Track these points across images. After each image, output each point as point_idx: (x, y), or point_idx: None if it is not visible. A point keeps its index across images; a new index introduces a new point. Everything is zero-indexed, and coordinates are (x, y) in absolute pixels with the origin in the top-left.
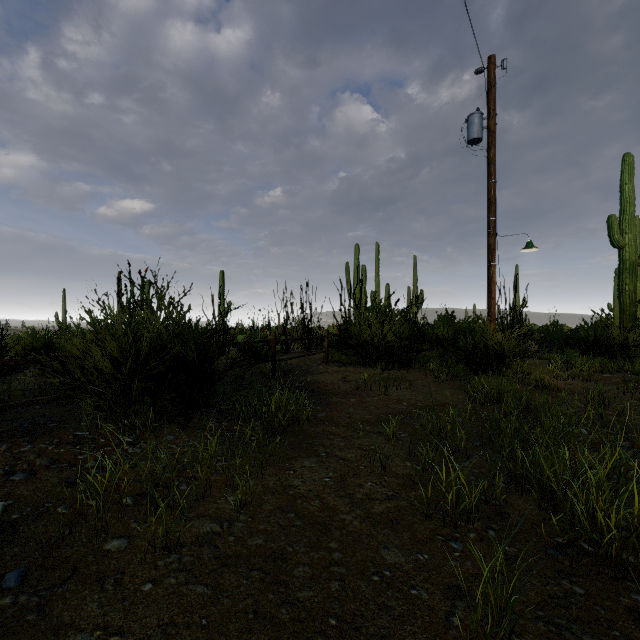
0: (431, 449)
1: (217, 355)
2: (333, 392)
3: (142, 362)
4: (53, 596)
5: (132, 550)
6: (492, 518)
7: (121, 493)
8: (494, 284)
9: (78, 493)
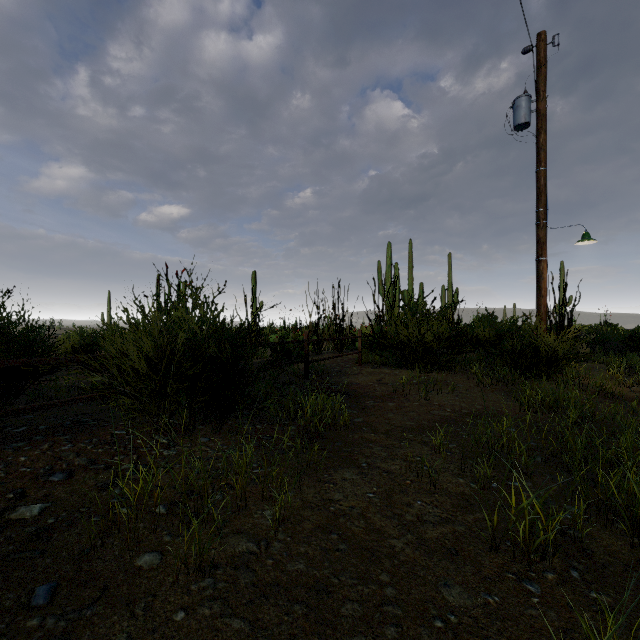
0: (488, 465)
1: (251, 356)
2: (369, 395)
3: (177, 362)
4: (81, 620)
5: (164, 569)
6: (571, 554)
7: (154, 503)
8: (544, 281)
9: (113, 498)
